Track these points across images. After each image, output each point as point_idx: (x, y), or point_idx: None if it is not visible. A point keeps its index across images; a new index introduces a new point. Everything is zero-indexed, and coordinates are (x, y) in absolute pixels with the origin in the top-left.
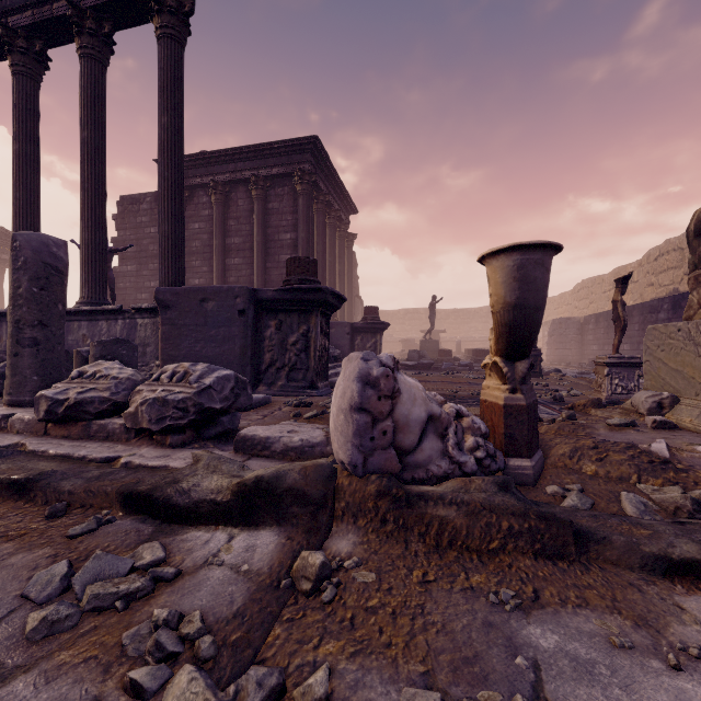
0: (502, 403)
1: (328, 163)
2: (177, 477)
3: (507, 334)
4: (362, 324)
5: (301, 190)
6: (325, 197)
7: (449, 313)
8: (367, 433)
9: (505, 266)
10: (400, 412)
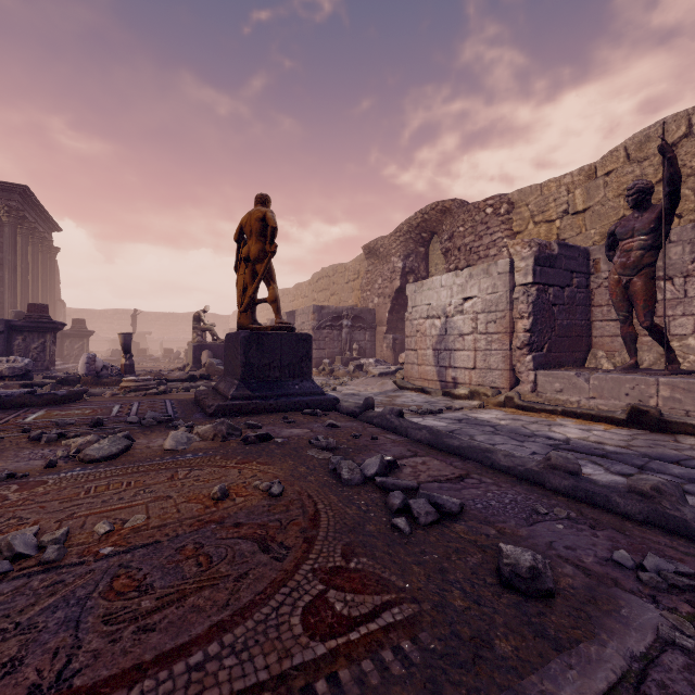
0: (124, 363)
1: (35, 201)
2: (35, 382)
3: (124, 349)
4: (71, 332)
5: (8, 221)
6: (31, 224)
7: (160, 316)
8: (89, 368)
9: (122, 336)
10: (97, 364)
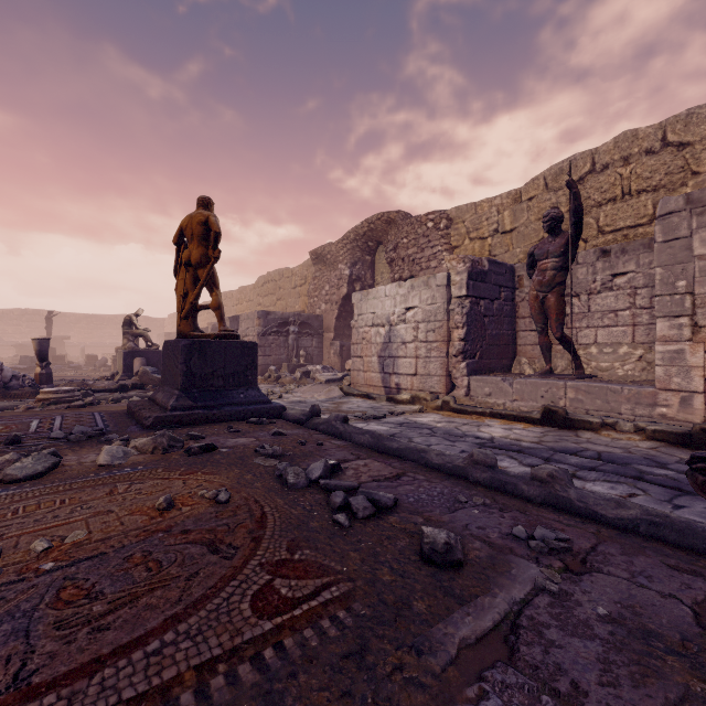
0: (39, 373)
1: None
2: None
3: (39, 356)
4: None
5: None
6: None
7: (81, 318)
8: None
9: (36, 342)
10: (4, 374)
